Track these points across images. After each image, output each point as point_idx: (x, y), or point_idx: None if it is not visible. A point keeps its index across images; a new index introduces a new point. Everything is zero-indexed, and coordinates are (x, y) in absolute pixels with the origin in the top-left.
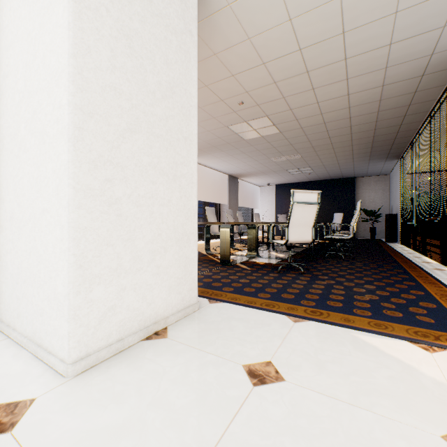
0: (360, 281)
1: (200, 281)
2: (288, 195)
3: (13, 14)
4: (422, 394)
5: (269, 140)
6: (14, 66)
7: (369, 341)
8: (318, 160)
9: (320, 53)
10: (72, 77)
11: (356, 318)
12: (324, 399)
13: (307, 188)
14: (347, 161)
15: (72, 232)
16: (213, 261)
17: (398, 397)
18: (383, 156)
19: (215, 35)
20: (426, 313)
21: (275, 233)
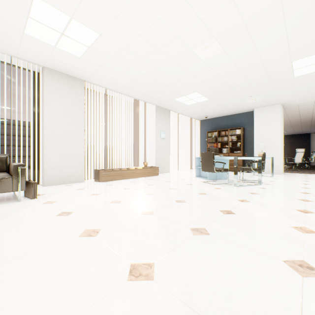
0: None
1: None
2: None
3: (260, 128)
4: None
5: None
6: (261, 135)
7: None
8: (291, 129)
9: (304, 113)
10: (280, 141)
11: None
12: None
13: None
14: (307, 128)
15: (280, 158)
16: None
17: None
18: None
19: None
20: None
21: None
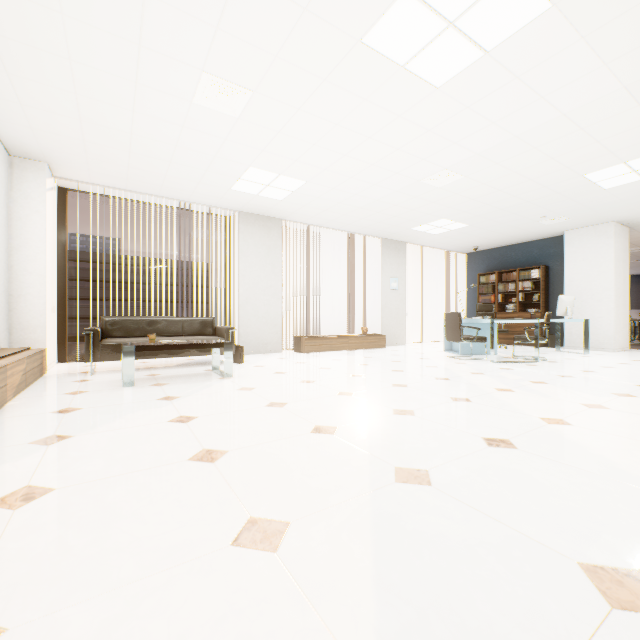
0: None
1: None
2: None
3: (576, 266)
4: None
5: (633, 254)
6: (577, 280)
7: None
8: None
9: None
10: (614, 290)
11: None
12: None
13: None
14: None
15: (614, 322)
16: None
17: None
18: None
19: None
20: None
21: None
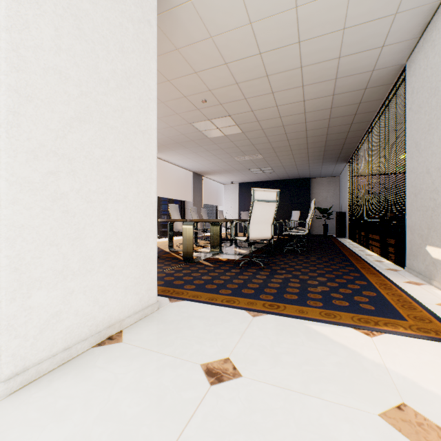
0: (313, 274)
1: (161, 279)
2: (250, 193)
3: None
4: (364, 377)
5: (232, 139)
6: None
7: (320, 330)
8: (277, 161)
9: (278, 59)
10: (5, 54)
11: (309, 309)
12: (278, 391)
13: (268, 187)
14: (303, 163)
15: (5, 231)
16: (176, 259)
17: (343, 381)
18: (334, 159)
19: (177, 30)
20: (368, 301)
21: (238, 230)
